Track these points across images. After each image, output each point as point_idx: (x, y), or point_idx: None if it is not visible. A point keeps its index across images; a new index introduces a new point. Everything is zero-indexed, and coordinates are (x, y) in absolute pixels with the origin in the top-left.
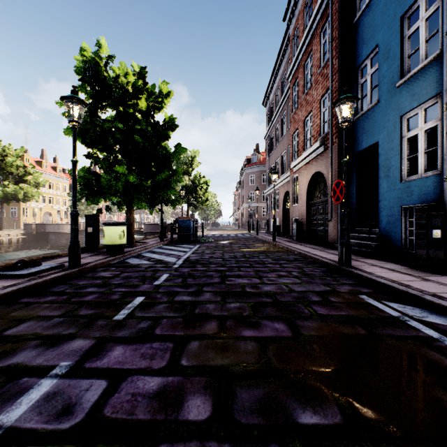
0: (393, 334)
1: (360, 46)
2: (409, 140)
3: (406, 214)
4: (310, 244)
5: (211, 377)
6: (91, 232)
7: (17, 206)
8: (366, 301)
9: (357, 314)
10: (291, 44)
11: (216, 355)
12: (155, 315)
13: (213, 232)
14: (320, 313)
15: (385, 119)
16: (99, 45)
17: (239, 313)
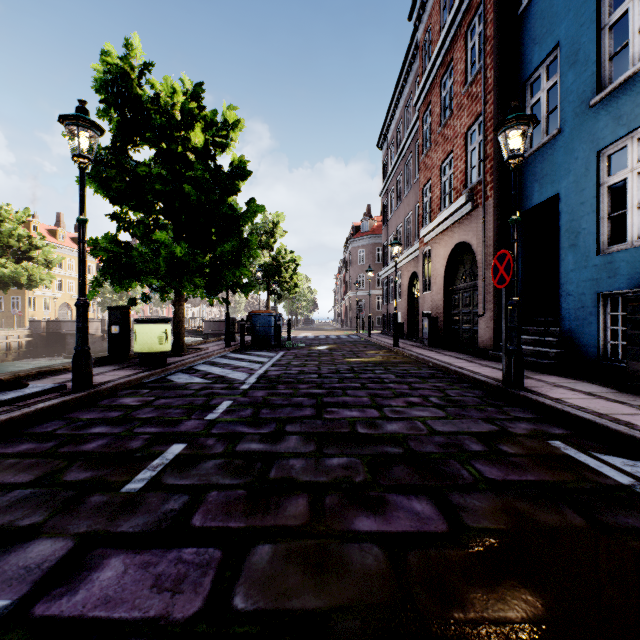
0: (638, 527)
1: (528, 48)
2: (610, 190)
3: (606, 305)
4: (450, 351)
5: None
6: (116, 334)
7: (20, 295)
8: (564, 452)
9: (558, 480)
10: (421, 53)
11: (304, 580)
12: (198, 482)
13: (305, 332)
14: (491, 479)
15: (571, 157)
16: (129, 46)
17: (347, 479)
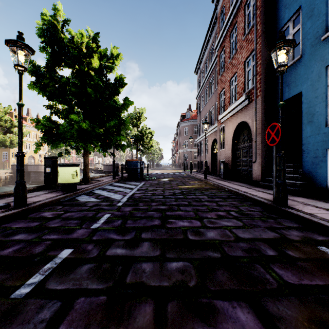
0: None
1: (282, 11)
2: None
3: None
4: (236, 182)
5: None
6: (49, 172)
7: (7, 151)
8: None
9: None
10: (218, 20)
11: None
12: (71, 287)
13: (156, 171)
14: (291, 283)
15: (309, 71)
16: (56, 9)
17: (183, 283)
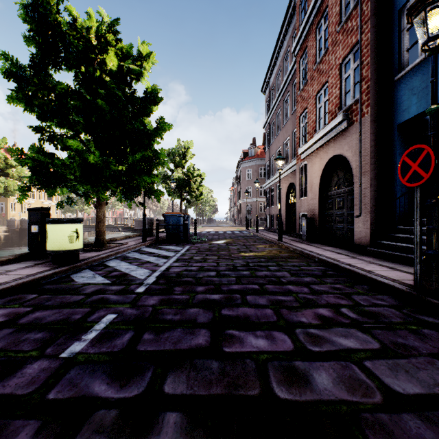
0: None
1: None
2: None
3: None
4: (327, 246)
5: None
6: (36, 232)
7: (4, 201)
8: None
9: None
10: (298, 11)
11: None
12: None
13: (208, 228)
14: None
15: None
16: None
17: None
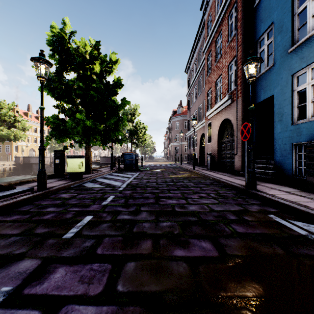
0: (308, 254)
1: (258, 24)
2: (298, 93)
3: (296, 149)
4: (220, 172)
5: (146, 307)
6: (58, 163)
7: (10, 144)
8: (274, 220)
9: (271, 233)
10: (206, 26)
11: (150, 278)
12: (99, 233)
13: (149, 163)
14: (239, 232)
15: (279, 77)
16: (64, 23)
17: (170, 232)
